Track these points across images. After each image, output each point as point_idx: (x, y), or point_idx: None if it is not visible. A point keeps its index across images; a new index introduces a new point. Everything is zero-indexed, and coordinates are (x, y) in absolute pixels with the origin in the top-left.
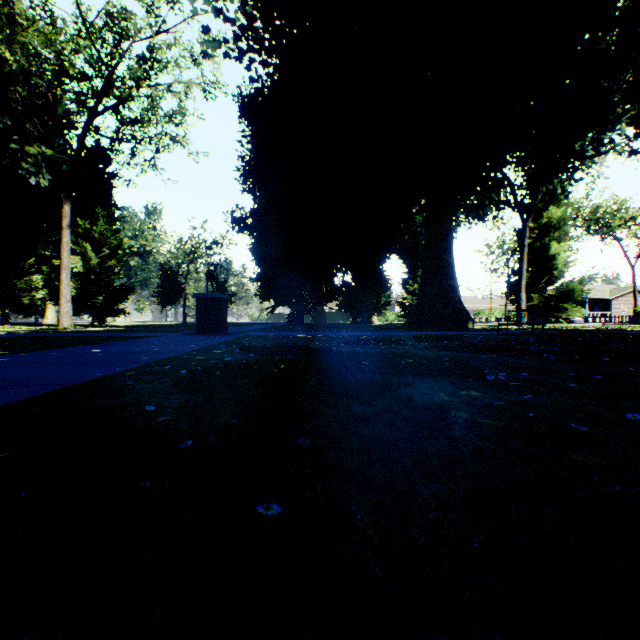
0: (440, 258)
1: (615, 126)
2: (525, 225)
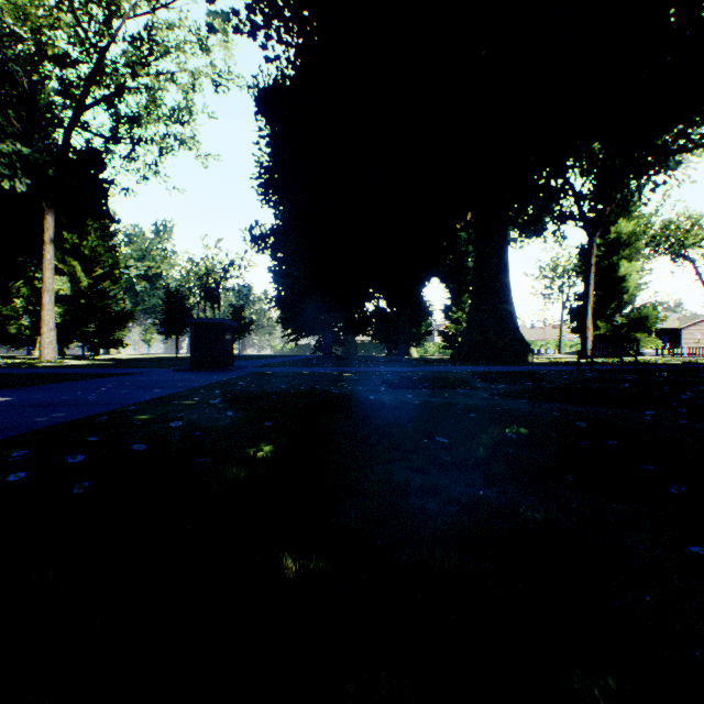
0: (494, 278)
1: None
2: (592, 240)
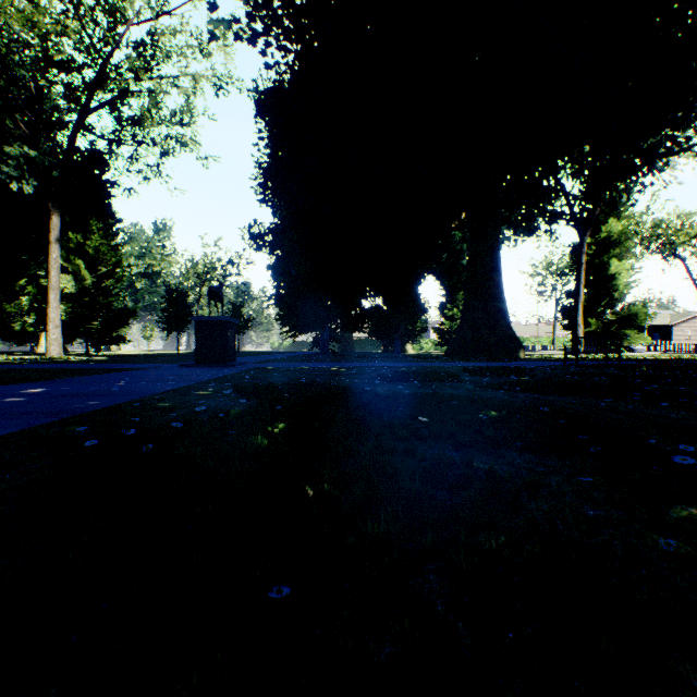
0: (486, 277)
1: (692, 122)
2: (582, 240)
